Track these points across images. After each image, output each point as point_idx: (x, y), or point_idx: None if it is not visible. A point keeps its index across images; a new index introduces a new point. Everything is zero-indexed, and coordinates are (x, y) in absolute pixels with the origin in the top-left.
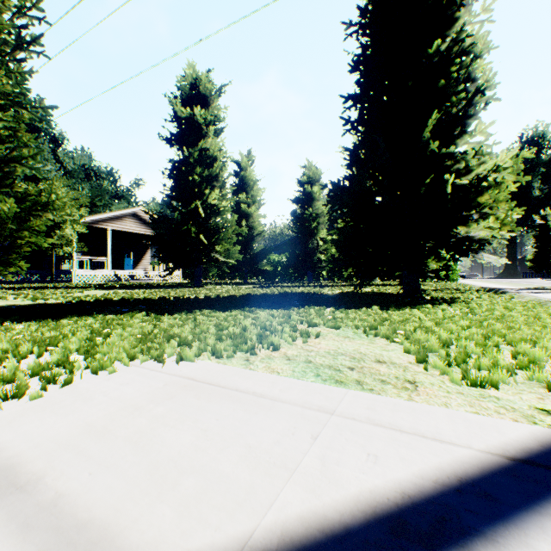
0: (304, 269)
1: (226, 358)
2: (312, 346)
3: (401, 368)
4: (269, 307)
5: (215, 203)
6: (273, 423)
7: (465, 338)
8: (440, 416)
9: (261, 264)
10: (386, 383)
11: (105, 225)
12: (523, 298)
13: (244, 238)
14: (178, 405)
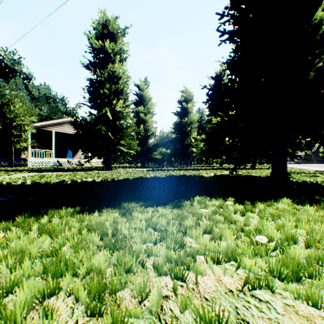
0: (182, 158)
1: None
2: None
3: None
4: (153, 201)
5: (120, 110)
6: None
7: None
8: None
9: (153, 154)
10: None
11: (51, 129)
12: None
13: (142, 136)
14: None
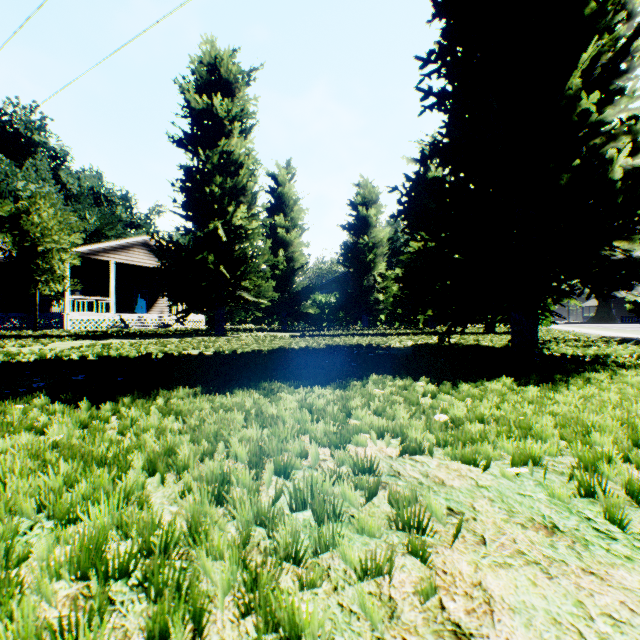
0: (357, 313)
1: None
2: None
3: None
4: (306, 381)
5: (241, 224)
6: None
7: None
8: None
9: (303, 306)
10: None
11: (107, 257)
12: None
13: (282, 272)
14: None
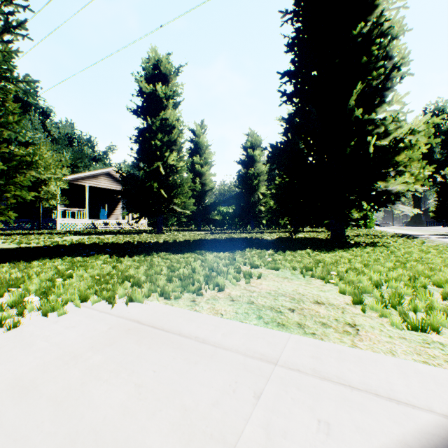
0: (247, 219)
1: (174, 299)
2: (255, 287)
3: (339, 309)
4: (217, 250)
5: (174, 164)
6: (213, 376)
7: (394, 279)
8: (389, 367)
9: (212, 214)
10: (328, 326)
11: (84, 183)
12: (432, 242)
13: (198, 192)
14: (117, 352)
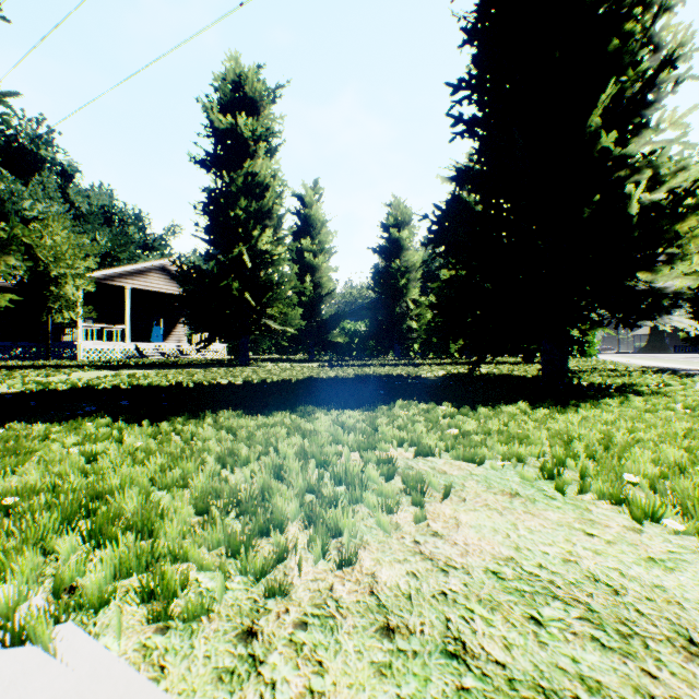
0: (389, 342)
1: (183, 622)
2: (444, 538)
3: None
4: (338, 405)
5: (267, 249)
6: None
7: None
8: None
9: (331, 335)
10: None
11: (122, 283)
12: None
13: (309, 298)
14: None
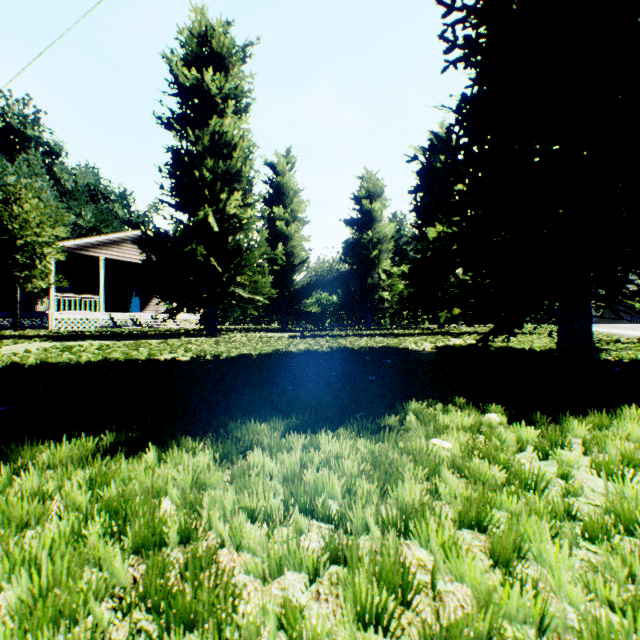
0: (361, 312)
1: None
2: None
3: None
4: (305, 414)
5: (235, 213)
6: None
7: None
8: None
9: (304, 304)
10: None
11: (96, 253)
12: None
13: (281, 267)
14: None
